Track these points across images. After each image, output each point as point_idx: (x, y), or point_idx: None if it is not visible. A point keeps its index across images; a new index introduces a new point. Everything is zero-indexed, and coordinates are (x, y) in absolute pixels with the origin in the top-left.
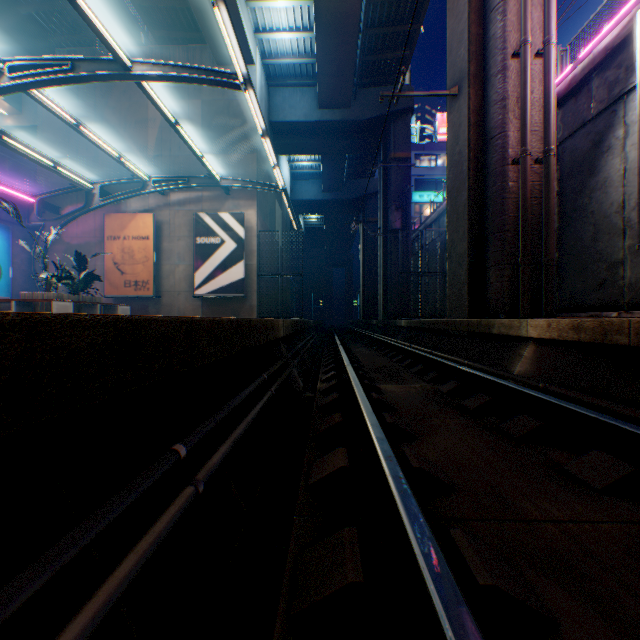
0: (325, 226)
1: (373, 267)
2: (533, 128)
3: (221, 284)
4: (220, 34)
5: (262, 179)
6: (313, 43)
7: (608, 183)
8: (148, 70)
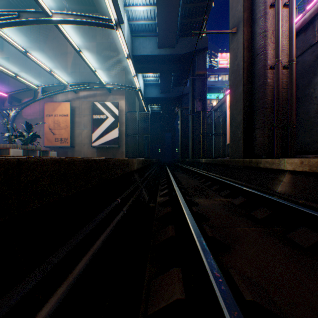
0: (161, 111)
1: (186, 132)
2: (282, 48)
3: (106, 140)
4: (105, 6)
5: (128, 85)
6: (155, 12)
7: None
8: (61, 17)
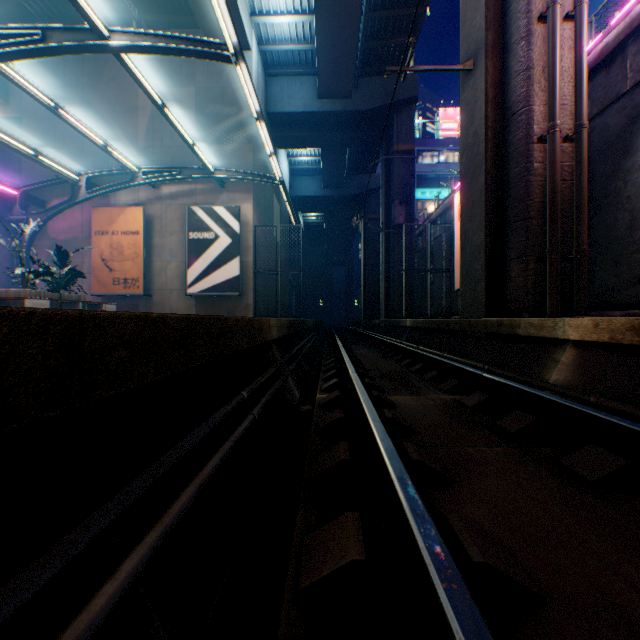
0: (325, 224)
1: (374, 265)
2: (561, 101)
3: (215, 282)
4: (214, 16)
5: (259, 172)
6: (312, 28)
7: None
8: (128, 40)
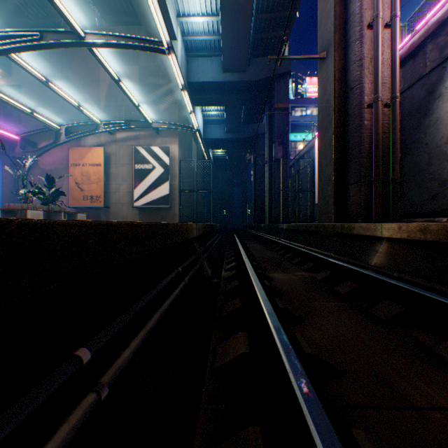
0: (227, 157)
1: (261, 186)
2: (383, 81)
3: (153, 198)
4: (152, 17)
5: (182, 123)
6: (219, 25)
7: (439, 121)
8: (97, 39)
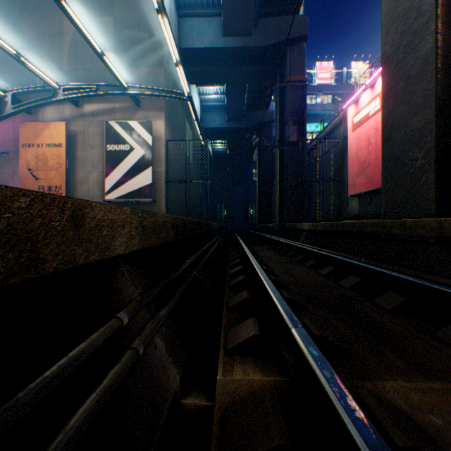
0: (228, 152)
1: (267, 182)
2: None
3: (130, 189)
4: None
5: None
6: None
7: None
8: None
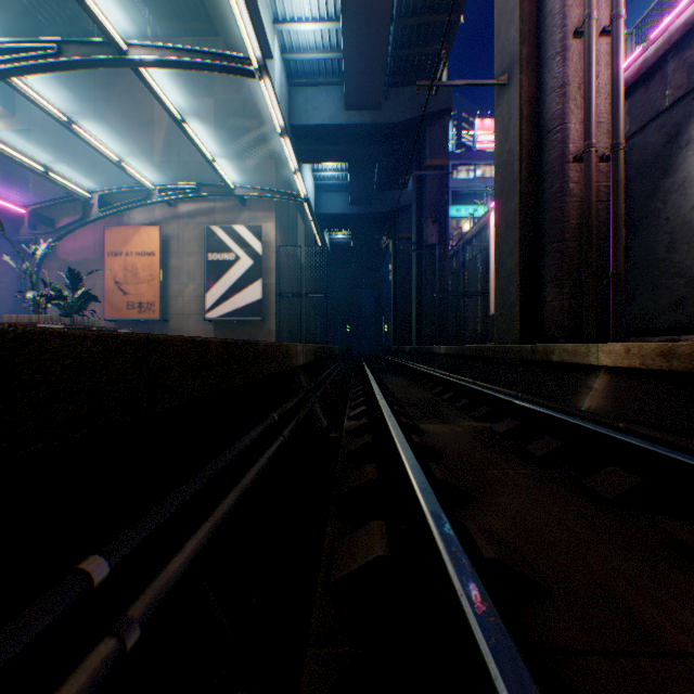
0: (353, 244)
1: (406, 288)
2: (598, 119)
3: (236, 306)
4: (234, 24)
5: (282, 188)
6: (339, 35)
7: (688, 183)
8: (147, 54)
